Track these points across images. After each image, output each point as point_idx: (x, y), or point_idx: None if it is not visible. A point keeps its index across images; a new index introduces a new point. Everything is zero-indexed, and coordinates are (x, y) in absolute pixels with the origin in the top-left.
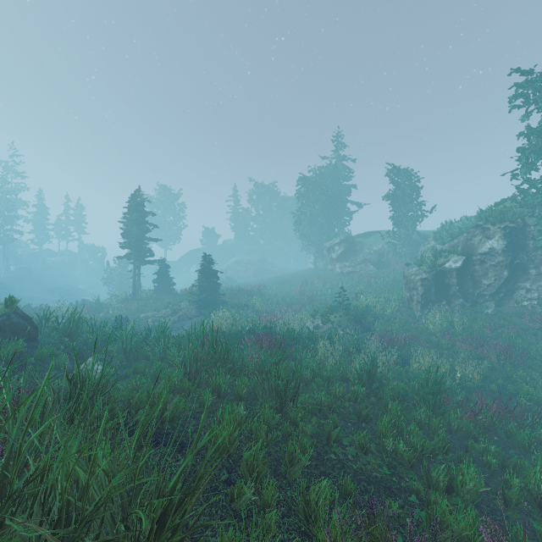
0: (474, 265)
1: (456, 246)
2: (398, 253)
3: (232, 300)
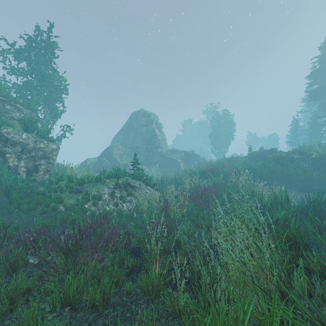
0: None
1: None
2: None
3: None
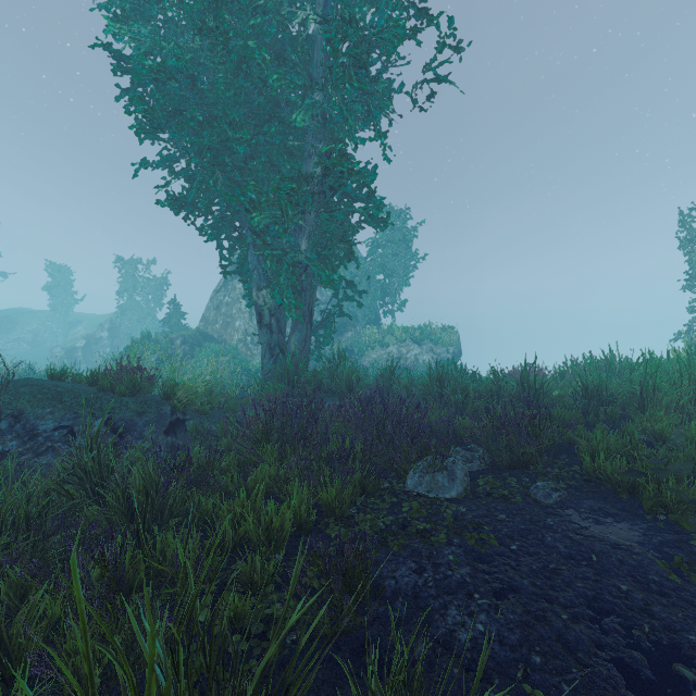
0: (93, 346)
1: (88, 334)
2: (54, 334)
3: None
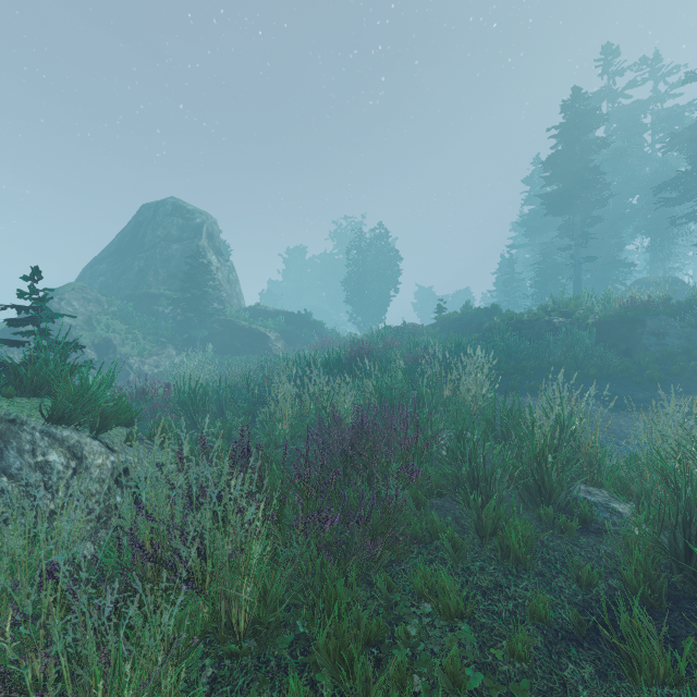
0: None
1: None
2: None
3: None
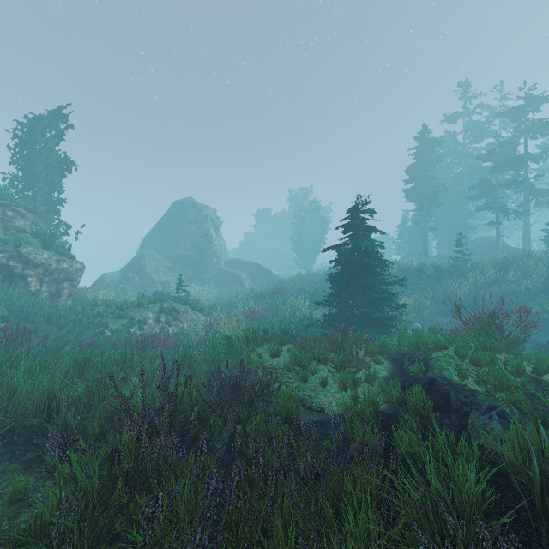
0: None
1: None
2: None
3: (330, 446)
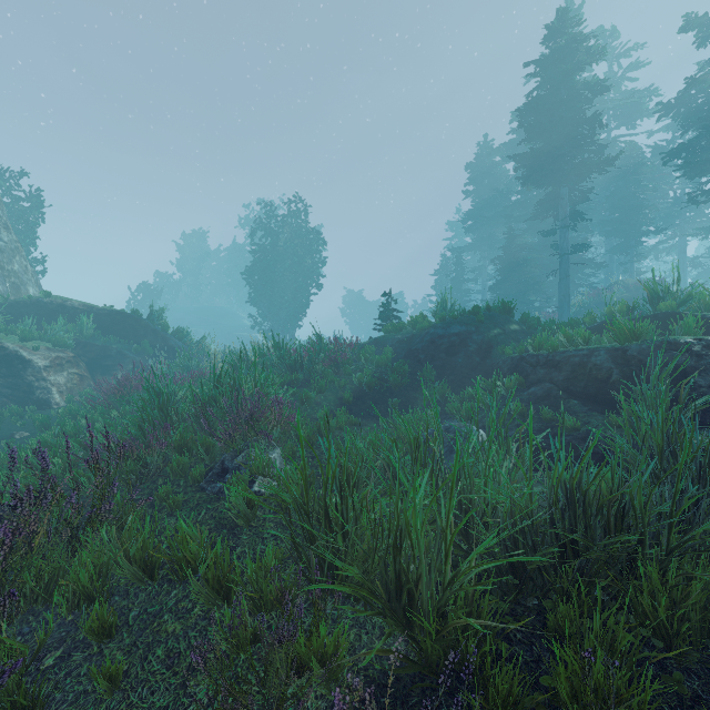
0: None
1: None
2: None
3: None
